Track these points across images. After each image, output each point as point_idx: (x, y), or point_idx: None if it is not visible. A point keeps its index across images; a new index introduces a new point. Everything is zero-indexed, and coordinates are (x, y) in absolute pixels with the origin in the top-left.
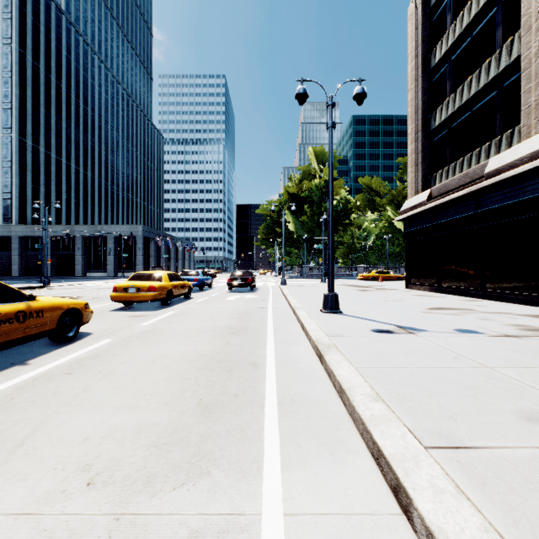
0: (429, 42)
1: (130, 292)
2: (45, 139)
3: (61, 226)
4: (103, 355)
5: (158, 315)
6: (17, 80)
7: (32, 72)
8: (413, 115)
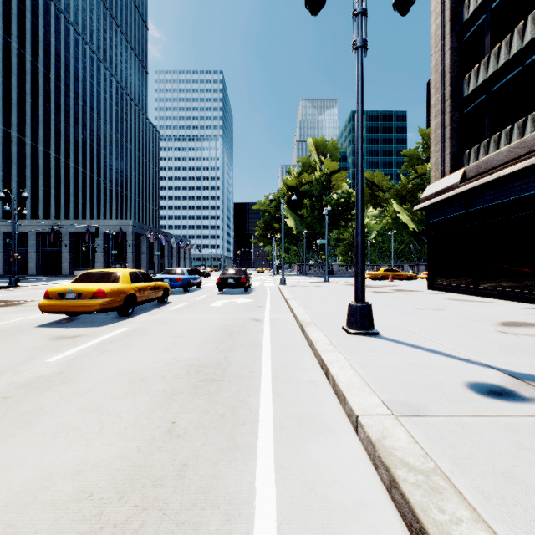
0: None
1: (68, 299)
2: (32, 130)
3: (46, 221)
4: None
5: (98, 335)
6: (0, 67)
7: (17, 60)
8: (439, 83)
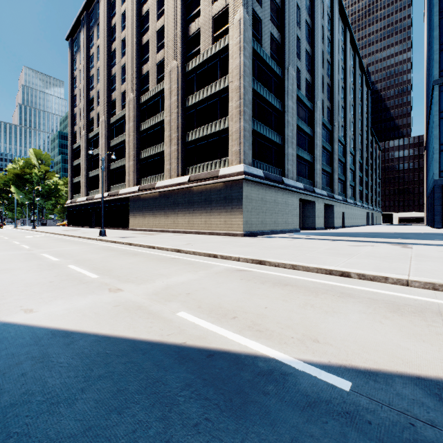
0: (73, 158)
1: None
2: None
3: None
4: None
5: None
6: None
7: None
8: (69, 176)
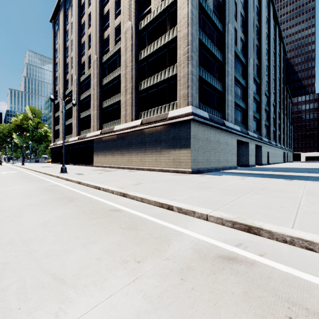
0: (55, 111)
1: None
2: None
3: None
4: None
5: None
6: None
7: None
8: (52, 125)
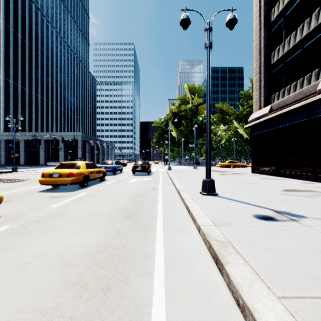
0: (268, 5)
1: (54, 177)
2: (22, 79)
3: (30, 133)
4: None
5: (72, 196)
6: (3, 42)
7: (13, 38)
8: (257, 56)
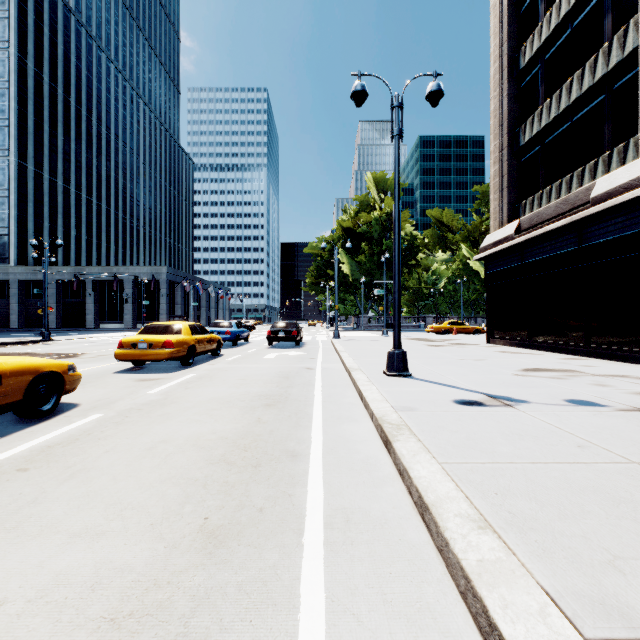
0: (516, 38)
1: (140, 349)
2: (50, 163)
3: (68, 267)
4: (82, 439)
5: (174, 378)
6: (15, 92)
7: (34, 83)
8: (497, 129)
